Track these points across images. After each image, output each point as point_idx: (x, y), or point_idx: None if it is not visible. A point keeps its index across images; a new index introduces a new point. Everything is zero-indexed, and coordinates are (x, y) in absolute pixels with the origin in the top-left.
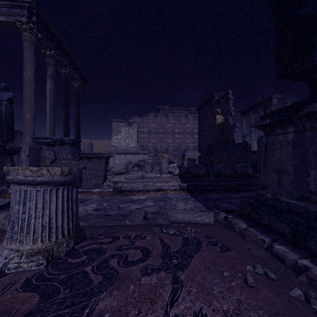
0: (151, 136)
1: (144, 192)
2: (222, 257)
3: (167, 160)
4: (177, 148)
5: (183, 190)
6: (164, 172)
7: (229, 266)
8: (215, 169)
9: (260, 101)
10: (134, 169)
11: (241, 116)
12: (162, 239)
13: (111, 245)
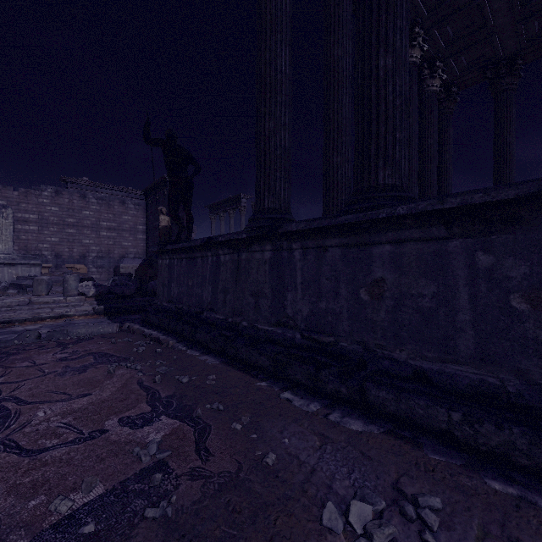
0: (48, 230)
1: (36, 322)
2: (105, 340)
3: (76, 277)
4: (106, 255)
5: (98, 315)
6: (72, 294)
7: (107, 341)
8: (150, 287)
9: (229, 198)
10: (9, 292)
11: (210, 213)
12: (59, 341)
13: (5, 349)
